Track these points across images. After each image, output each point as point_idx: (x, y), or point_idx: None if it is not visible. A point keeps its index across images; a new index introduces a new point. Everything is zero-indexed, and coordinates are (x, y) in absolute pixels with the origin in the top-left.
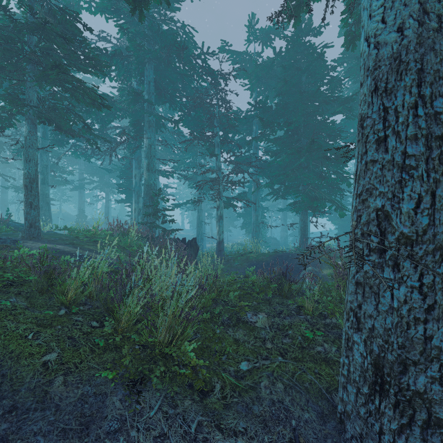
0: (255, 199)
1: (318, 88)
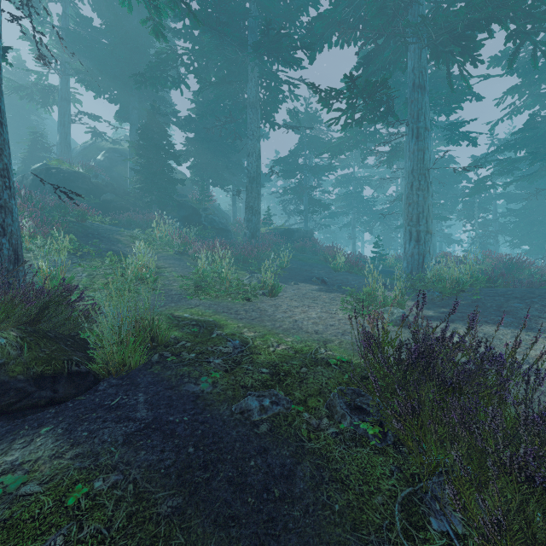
0: (494, 248)
1: (545, 192)
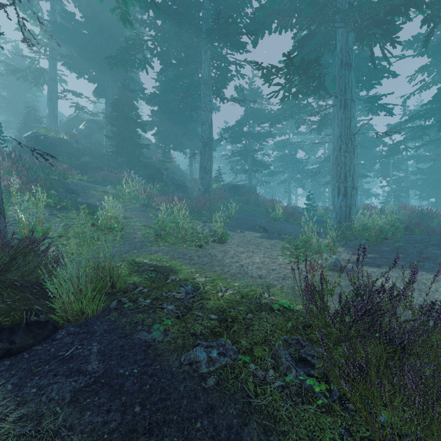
0: (406, 200)
1: None
